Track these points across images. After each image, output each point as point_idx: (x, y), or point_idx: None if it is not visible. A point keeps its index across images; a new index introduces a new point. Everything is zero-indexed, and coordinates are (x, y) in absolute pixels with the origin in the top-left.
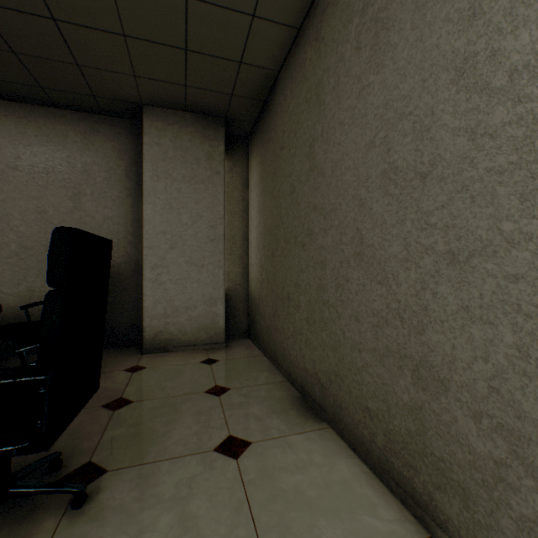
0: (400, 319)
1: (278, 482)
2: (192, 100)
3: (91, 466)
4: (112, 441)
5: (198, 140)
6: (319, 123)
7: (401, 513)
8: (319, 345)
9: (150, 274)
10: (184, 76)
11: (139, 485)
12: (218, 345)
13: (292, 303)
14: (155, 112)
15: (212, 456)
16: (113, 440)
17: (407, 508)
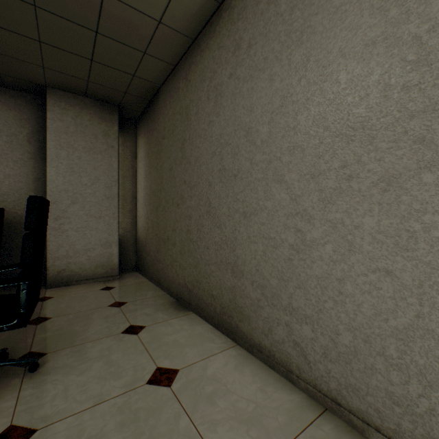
0: (226, 245)
1: (163, 340)
2: (93, 91)
3: (33, 354)
4: (43, 340)
5: (96, 120)
6: (187, 131)
7: (226, 339)
8: (188, 266)
9: (53, 224)
10: (88, 75)
11: (74, 355)
12: (113, 278)
13: (171, 242)
14: (58, 94)
15: (121, 335)
16: (44, 339)
17: (229, 337)
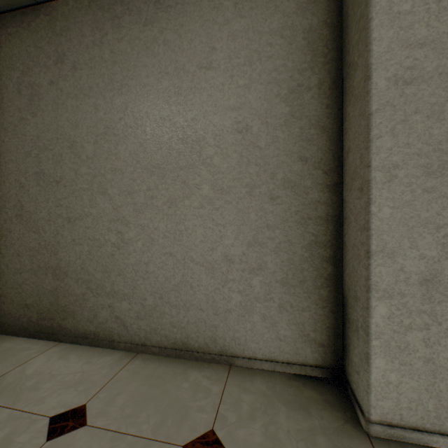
0: (47, 249)
1: None
2: None
3: None
4: None
5: None
6: None
7: (47, 343)
8: None
9: None
10: None
11: None
12: None
13: None
14: None
15: None
16: None
17: (50, 340)
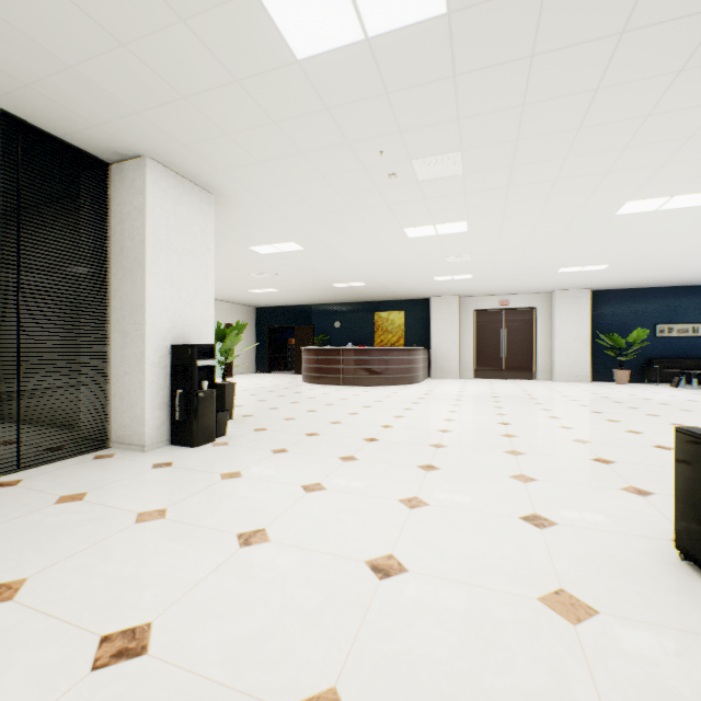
0: None
1: None
2: None
3: None
4: None
5: None
6: None
7: None
8: None
9: None
10: None
11: None
12: None
13: None
14: None
15: None
16: None
17: None
